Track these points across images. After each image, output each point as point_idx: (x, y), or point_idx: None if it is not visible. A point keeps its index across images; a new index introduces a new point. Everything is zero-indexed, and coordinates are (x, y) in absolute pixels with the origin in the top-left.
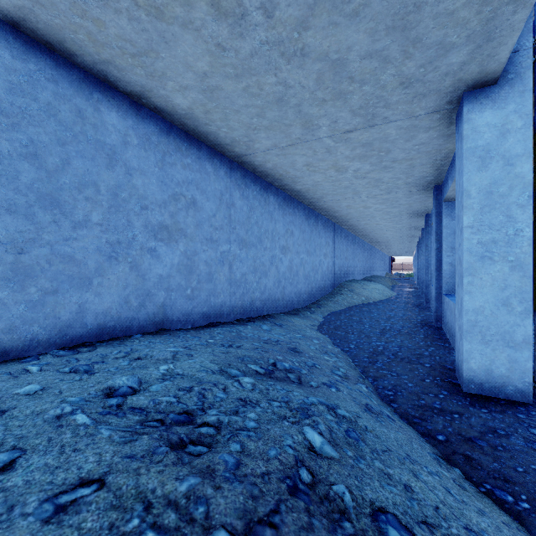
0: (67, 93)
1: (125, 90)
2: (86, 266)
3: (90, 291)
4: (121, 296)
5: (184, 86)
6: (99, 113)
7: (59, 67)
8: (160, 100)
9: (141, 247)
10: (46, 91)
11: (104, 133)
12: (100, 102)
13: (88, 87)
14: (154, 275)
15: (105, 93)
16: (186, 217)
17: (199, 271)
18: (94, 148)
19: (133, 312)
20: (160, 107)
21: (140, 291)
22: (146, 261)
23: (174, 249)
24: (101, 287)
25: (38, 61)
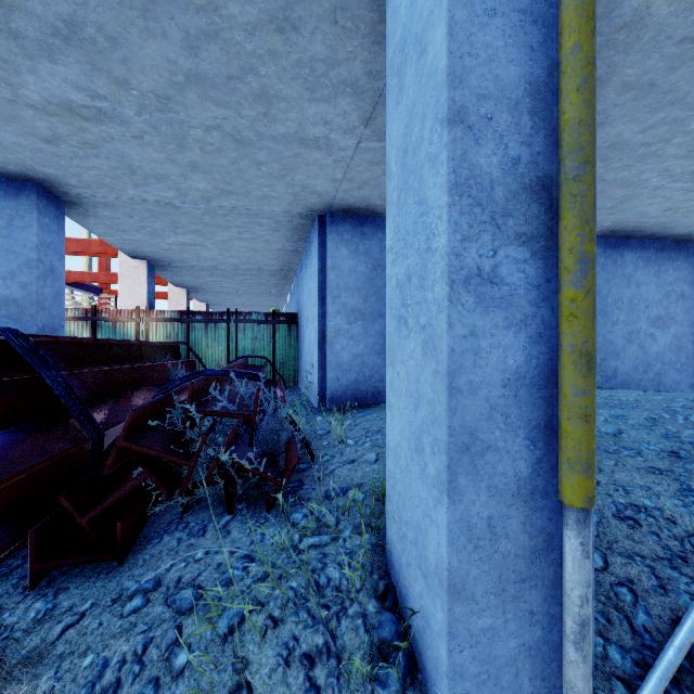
0: (609, 254)
1: (637, 236)
2: (617, 346)
3: (618, 360)
4: (633, 365)
5: (690, 226)
6: (622, 257)
7: (606, 242)
8: (663, 234)
9: (644, 333)
10: (601, 258)
11: (625, 268)
12: (623, 250)
13: (618, 245)
14: (652, 352)
15: (625, 244)
16: (675, 307)
17: (687, 350)
18: (620, 278)
19: (640, 376)
20: (660, 237)
21: (644, 363)
22: (648, 343)
23: (666, 333)
24: (623, 358)
25: (599, 245)
